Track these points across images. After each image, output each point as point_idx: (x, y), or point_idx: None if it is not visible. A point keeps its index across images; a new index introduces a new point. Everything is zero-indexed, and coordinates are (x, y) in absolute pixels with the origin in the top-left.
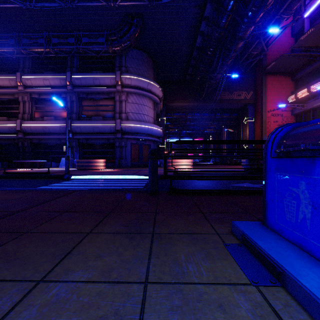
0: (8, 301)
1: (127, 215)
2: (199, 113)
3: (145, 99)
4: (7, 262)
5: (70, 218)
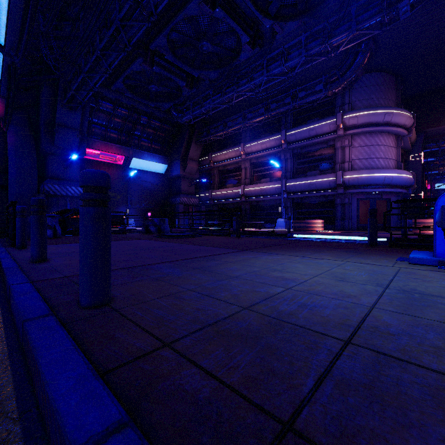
0: (309, 253)
1: (346, 249)
2: None
3: (380, 136)
4: (300, 250)
5: (313, 247)
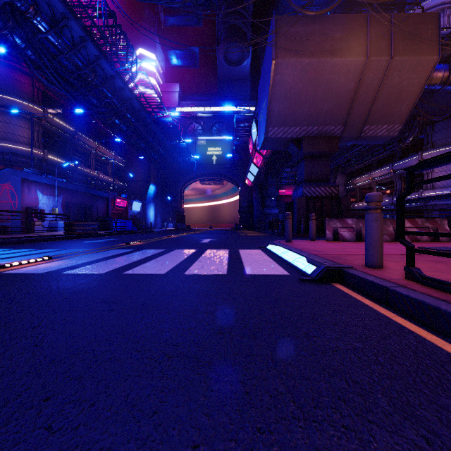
0: None
1: None
2: None
3: None
4: None
5: None
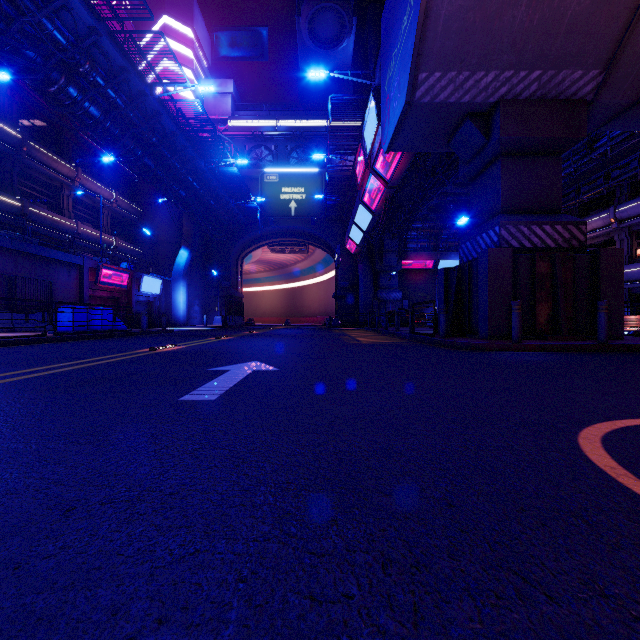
0: None
1: None
2: None
3: None
4: None
5: None
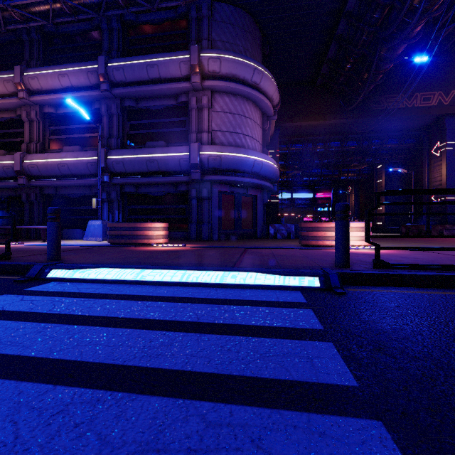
0: None
1: None
2: (340, 142)
3: (246, 104)
4: None
5: None
